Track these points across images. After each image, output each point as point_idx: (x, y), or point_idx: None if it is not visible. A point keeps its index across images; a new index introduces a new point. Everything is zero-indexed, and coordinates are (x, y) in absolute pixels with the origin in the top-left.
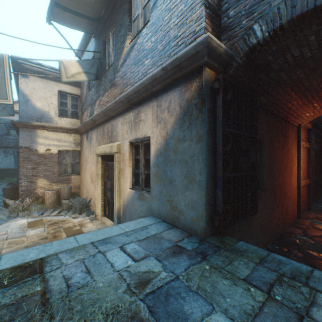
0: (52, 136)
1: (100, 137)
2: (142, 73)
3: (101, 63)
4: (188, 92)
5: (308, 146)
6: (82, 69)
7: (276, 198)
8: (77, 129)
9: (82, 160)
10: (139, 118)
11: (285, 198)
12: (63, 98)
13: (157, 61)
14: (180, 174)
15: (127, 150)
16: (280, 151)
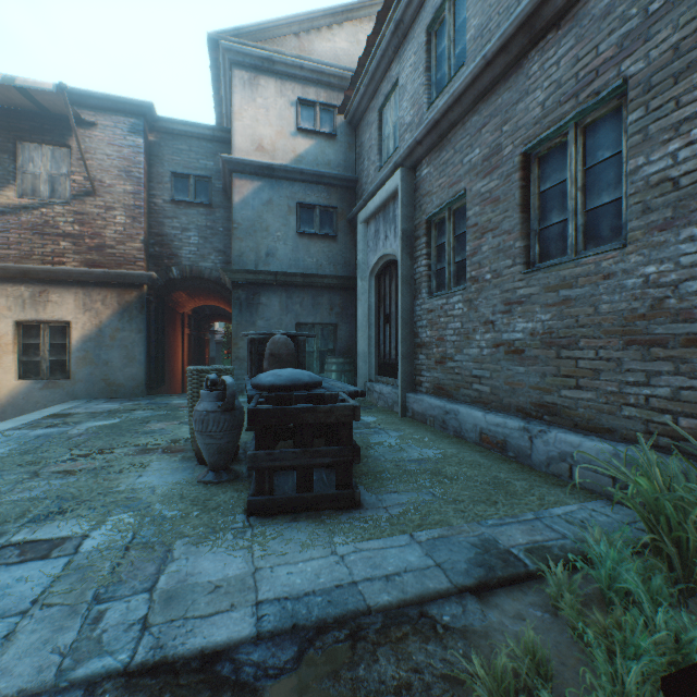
0: None
1: None
2: (54, 251)
3: None
4: (130, 296)
5: (190, 332)
6: None
7: (171, 380)
8: None
9: None
10: (47, 298)
11: (176, 381)
12: None
13: (86, 253)
14: (120, 356)
15: (10, 331)
16: (173, 338)
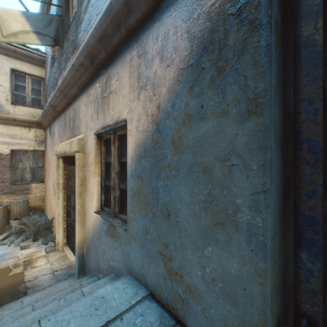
0: (1, 130)
1: (62, 130)
2: None
3: (63, 22)
4: None
5: None
6: (30, 26)
7: None
8: (39, 122)
9: (46, 163)
10: (109, 89)
11: None
12: (18, 79)
13: None
14: (190, 200)
15: (91, 147)
16: None
